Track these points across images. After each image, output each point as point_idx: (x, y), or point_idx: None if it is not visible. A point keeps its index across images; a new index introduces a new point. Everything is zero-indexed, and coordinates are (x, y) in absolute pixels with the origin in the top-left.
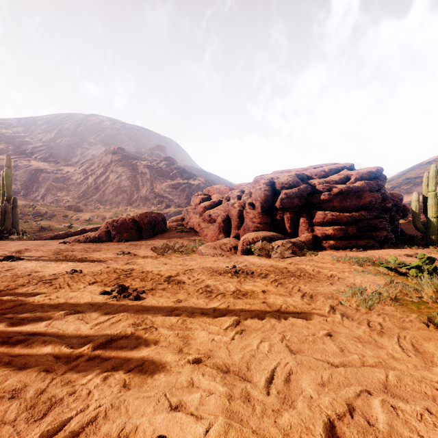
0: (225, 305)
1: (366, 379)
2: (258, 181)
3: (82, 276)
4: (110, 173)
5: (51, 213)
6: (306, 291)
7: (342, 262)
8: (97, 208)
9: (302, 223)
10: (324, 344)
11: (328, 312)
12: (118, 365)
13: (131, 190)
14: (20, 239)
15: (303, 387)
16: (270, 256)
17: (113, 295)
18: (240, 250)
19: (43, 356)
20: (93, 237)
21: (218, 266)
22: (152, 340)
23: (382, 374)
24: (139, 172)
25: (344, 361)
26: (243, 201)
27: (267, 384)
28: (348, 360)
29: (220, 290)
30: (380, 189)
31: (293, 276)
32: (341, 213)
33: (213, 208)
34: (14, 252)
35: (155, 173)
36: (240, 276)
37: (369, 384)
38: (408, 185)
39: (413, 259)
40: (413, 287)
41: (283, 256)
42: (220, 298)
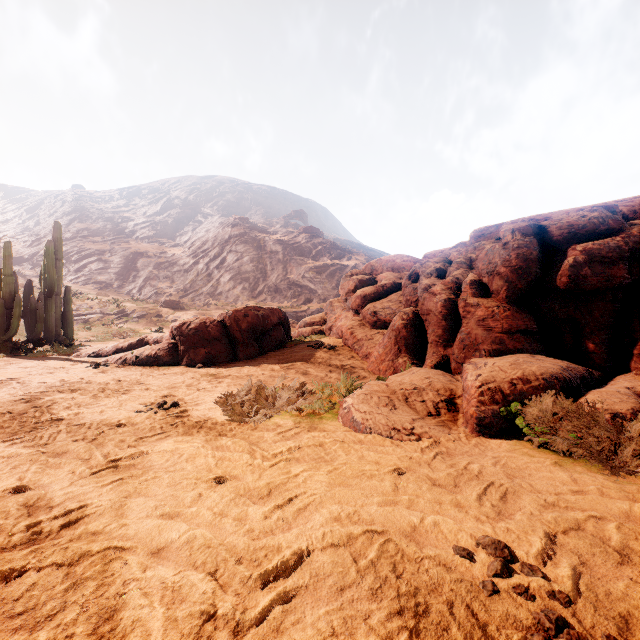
0: None
1: None
2: (486, 234)
3: None
4: (227, 254)
5: (140, 312)
6: None
7: None
8: (207, 304)
9: None
10: None
11: None
12: None
13: (256, 277)
14: (52, 354)
15: None
16: (632, 475)
17: None
18: (473, 418)
19: None
20: (146, 355)
21: (417, 528)
22: None
23: None
24: (268, 250)
25: None
26: (453, 279)
27: None
28: None
29: None
30: None
31: None
32: None
33: (381, 298)
34: None
35: (289, 251)
36: None
37: None
38: None
39: None
40: None
41: None
42: None
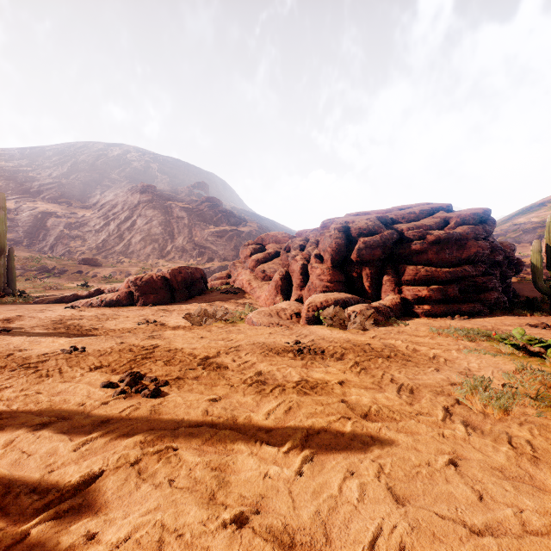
0: (285, 406)
1: None
2: (327, 226)
3: (83, 356)
4: (137, 217)
5: (61, 269)
6: (404, 383)
7: (444, 335)
8: (120, 262)
9: (386, 281)
10: (449, 483)
11: (443, 419)
12: (103, 531)
13: (164, 239)
14: (15, 302)
15: None
16: (346, 327)
17: (119, 390)
18: (304, 318)
19: None
20: (110, 299)
21: (275, 341)
22: (167, 475)
23: None
24: (175, 216)
25: (490, 521)
26: (307, 252)
27: None
28: (497, 519)
29: (278, 380)
30: (487, 237)
31: (380, 356)
32: (438, 268)
33: (268, 261)
34: (1, 320)
35: (194, 217)
36: (306, 356)
37: None
38: (517, 232)
39: (539, 331)
40: None
41: (363, 327)
42: (278, 394)
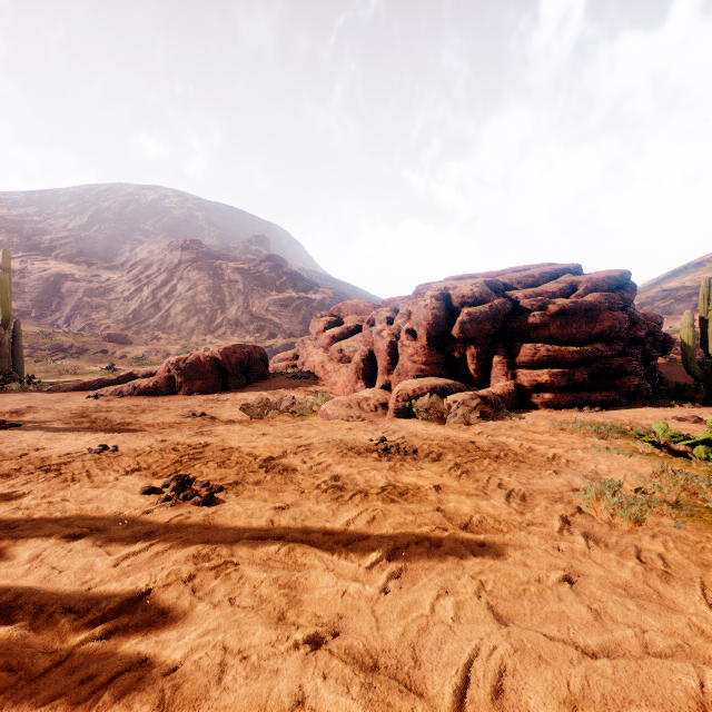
0: (368, 516)
1: (659, 689)
2: (422, 293)
3: (116, 457)
4: (178, 281)
5: (80, 347)
6: (514, 488)
7: (569, 431)
8: (156, 338)
9: (496, 363)
10: (562, 602)
11: (560, 530)
12: (155, 653)
13: (213, 309)
14: (23, 390)
15: (532, 708)
16: (445, 420)
17: (164, 497)
18: (392, 409)
19: (7, 633)
20: (145, 386)
21: (355, 439)
22: (227, 593)
23: (692, 678)
24: (226, 279)
25: (607, 642)
26: (396, 327)
27: (457, 704)
28: (615, 640)
29: (359, 485)
30: (626, 307)
31: (486, 457)
32: (563, 346)
33: (346, 338)
34: (9, 412)
35: (251, 281)
36: (394, 457)
37: (667, 702)
38: (666, 300)
39: (689, 426)
40: (707, 481)
41: (467, 421)
42: (359, 502)
